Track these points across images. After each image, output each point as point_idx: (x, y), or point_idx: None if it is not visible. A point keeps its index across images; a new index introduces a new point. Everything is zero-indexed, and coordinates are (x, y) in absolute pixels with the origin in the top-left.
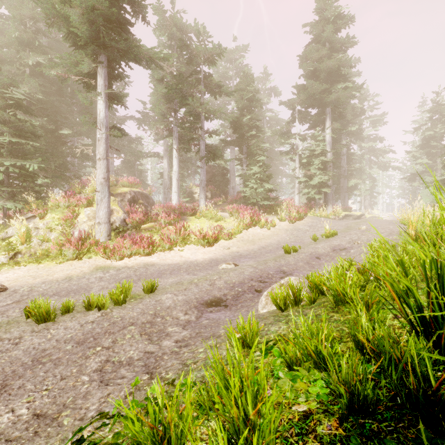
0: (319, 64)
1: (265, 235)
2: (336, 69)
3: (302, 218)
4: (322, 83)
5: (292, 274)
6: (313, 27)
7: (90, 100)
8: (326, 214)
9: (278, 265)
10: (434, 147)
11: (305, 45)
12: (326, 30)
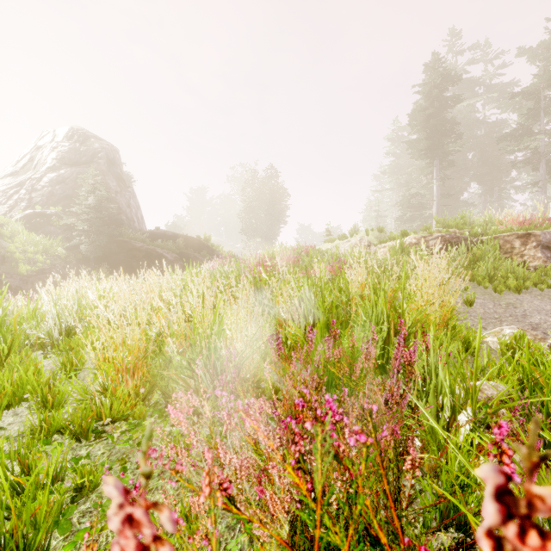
0: None
1: None
2: None
3: None
4: None
5: None
6: None
7: (429, 187)
8: None
9: None
10: None
11: None
12: None
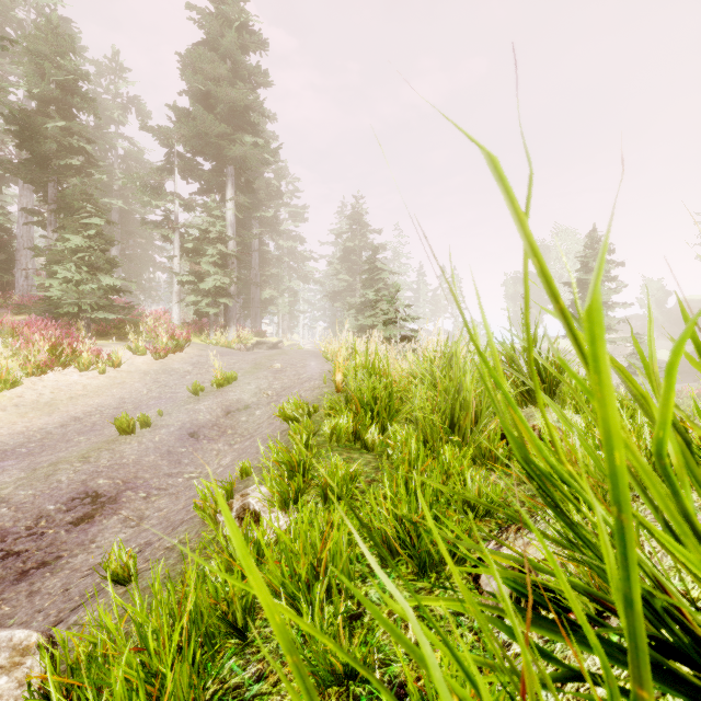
0: (215, 86)
1: (92, 387)
2: (243, 110)
3: (182, 349)
4: (220, 121)
5: (116, 500)
6: (206, 18)
7: None
8: (227, 341)
9: (87, 474)
10: (354, 262)
11: (192, 44)
12: (226, 35)
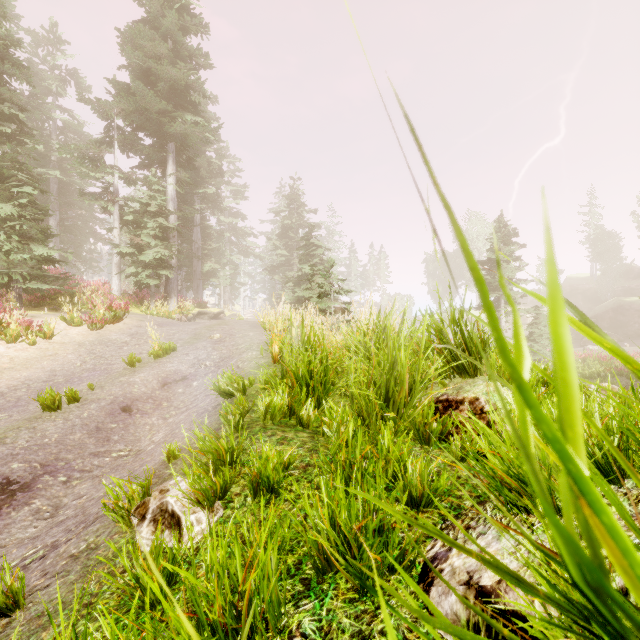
0: (155, 63)
1: (20, 359)
2: (184, 90)
3: (120, 319)
4: (161, 98)
5: (30, 488)
6: None
7: None
8: (168, 312)
9: None
10: (292, 238)
11: (133, 21)
12: (167, 15)
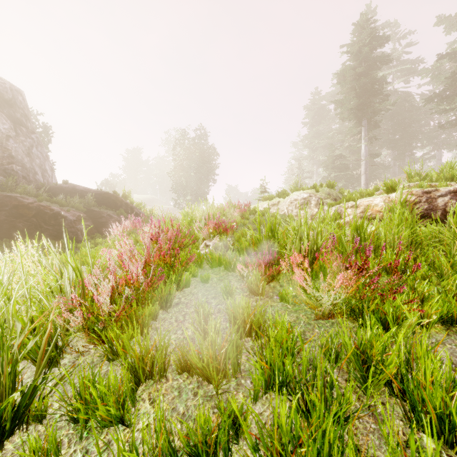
0: None
1: None
2: None
3: None
4: None
5: None
6: None
7: (357, 146)
8: None
9: None
10: None
11: None
12: None
